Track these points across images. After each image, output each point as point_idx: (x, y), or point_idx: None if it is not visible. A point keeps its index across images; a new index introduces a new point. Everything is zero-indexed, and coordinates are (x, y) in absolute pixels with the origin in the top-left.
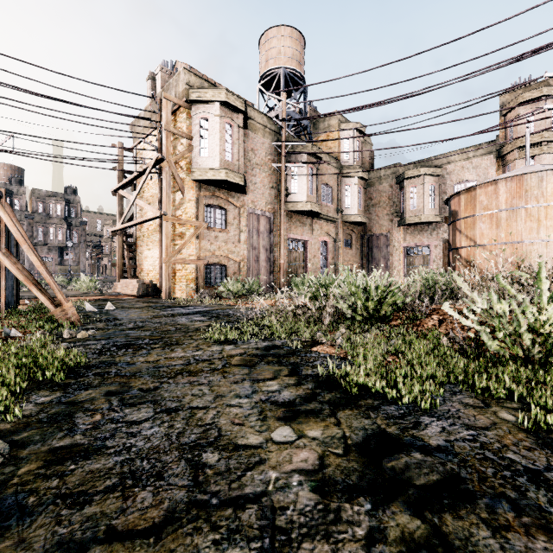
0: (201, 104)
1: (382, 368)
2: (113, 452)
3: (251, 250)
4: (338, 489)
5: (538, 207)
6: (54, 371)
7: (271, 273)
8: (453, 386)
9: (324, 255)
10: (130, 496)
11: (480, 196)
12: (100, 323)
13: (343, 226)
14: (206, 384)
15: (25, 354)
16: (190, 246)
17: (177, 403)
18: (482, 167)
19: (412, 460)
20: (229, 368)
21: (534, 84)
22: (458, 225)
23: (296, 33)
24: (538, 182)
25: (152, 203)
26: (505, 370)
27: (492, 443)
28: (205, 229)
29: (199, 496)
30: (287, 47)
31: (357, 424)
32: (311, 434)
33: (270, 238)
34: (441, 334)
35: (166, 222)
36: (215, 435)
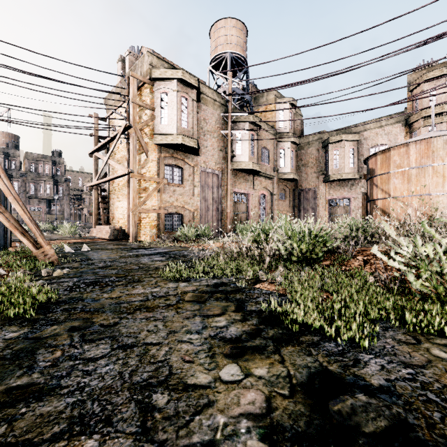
0: (162, 81)
1: (319, 305)
2: (66, 392)
3: (203, 201)
4: (287, 438)
5: (443, 165)
6: (25, 307)
7: (220, 220)
8: (384, 322)
9: (263, 206)
10: (76, 446)
11: (394, 156)
12: (75, 263)
13: (278, 182)
14: (161, 319)
15: (1, 292)
16: (153, 198)
17: (133, 339)
18: (393, 133)
19: (357, 403)
20: (182, 304)
21: (436, 65)
22: (375, 181)
23: (240, 24)
24: (443, 144)
25: (122, 163)
26: (434, 308)
27: (431, 383)
28: (165, 184)
29: (145, 446)
30: (232, 35)
31: (300, 362)
32: (257, 372)
33: (218, 191)
34: (367, 273)
35: (133, 178)
36: (166, 373)
